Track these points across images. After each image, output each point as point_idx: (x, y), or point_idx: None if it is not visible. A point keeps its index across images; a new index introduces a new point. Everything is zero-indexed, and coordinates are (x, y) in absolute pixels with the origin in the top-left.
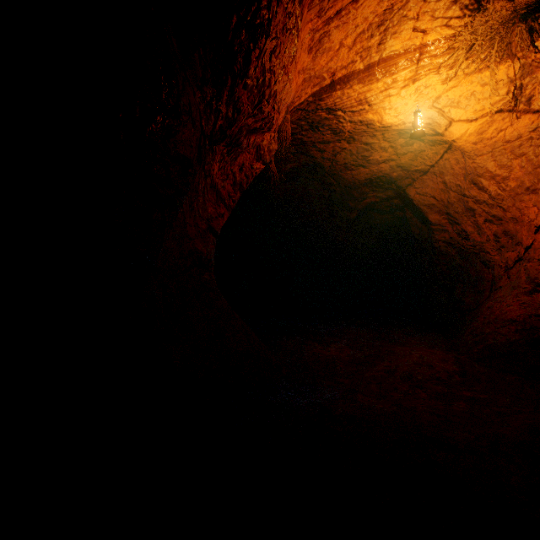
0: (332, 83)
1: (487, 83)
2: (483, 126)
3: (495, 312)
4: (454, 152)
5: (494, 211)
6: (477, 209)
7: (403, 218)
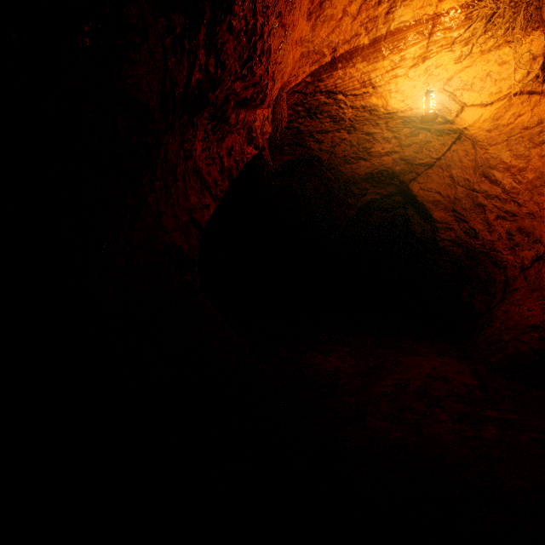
0: (333, 60)
1: (505, 61)
2: (500, 110)
3: (514, 317)
4: (463, 142)
5: (507, 206)
6: (488, 205)
7: (405, 217)
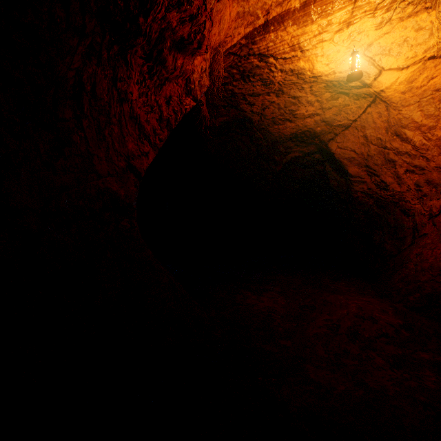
0: (266, 23)
1: (422, 27)
2: (415, 73)
3: (428, 259)
4: (378, 105)
5: (416, 161)
6: (398, 160)
7: (323, 172)
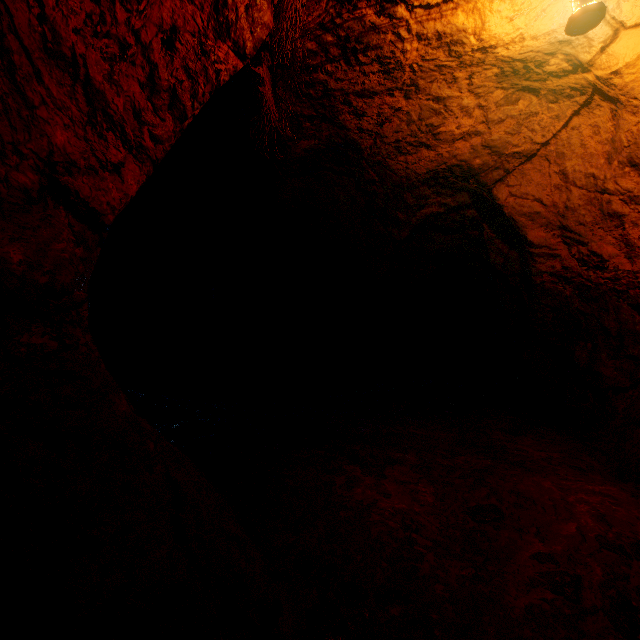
0: None
1: None
2: None
3: None
4: (594, 110)
5: None
6: (630, 214)
7: (478, 241)
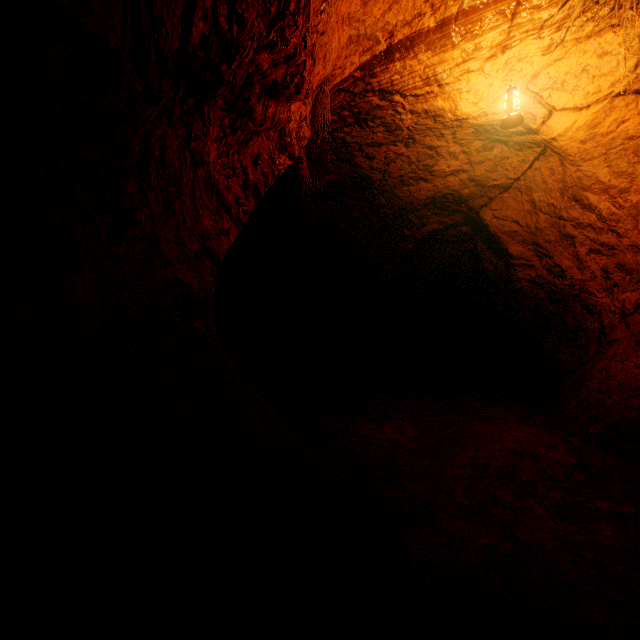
0: (390, 48)
1: (607, 51)
2: (598, 115)
3: (617, 375)
4: (549, 158)
5: (603, 237)
6: (579, 236)
7: (473, 252)
